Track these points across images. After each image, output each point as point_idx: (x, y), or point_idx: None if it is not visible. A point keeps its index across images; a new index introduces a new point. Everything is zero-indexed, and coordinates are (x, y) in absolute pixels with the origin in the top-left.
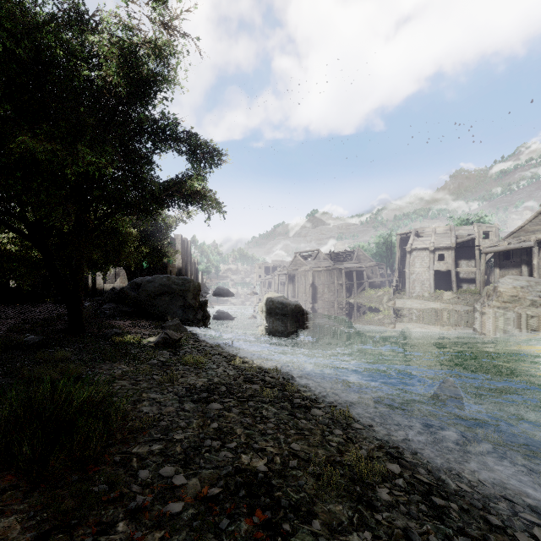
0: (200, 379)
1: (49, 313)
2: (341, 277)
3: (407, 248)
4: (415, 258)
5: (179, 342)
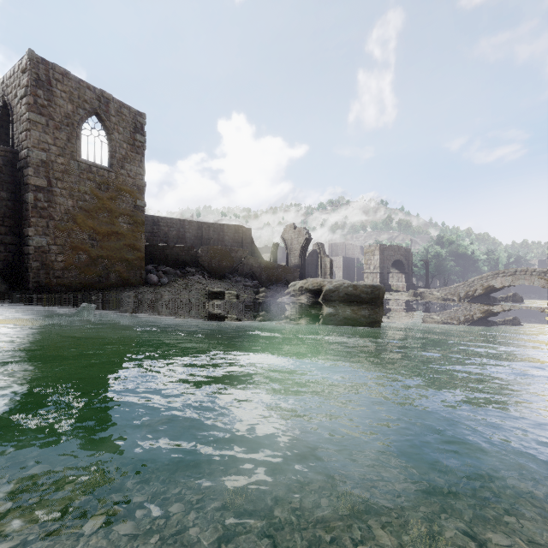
0: None
1: None
2: None
3: None
4: None
5: None
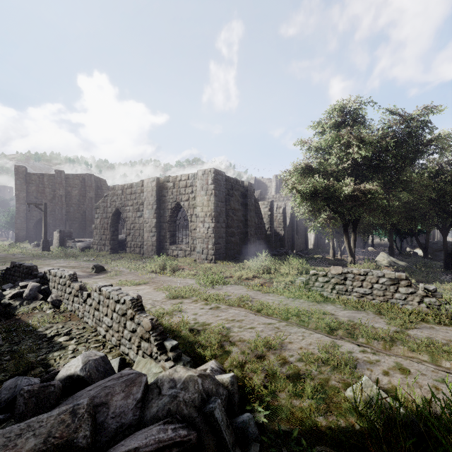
0: None
1: None
2: None
3: None
4: None
5: None
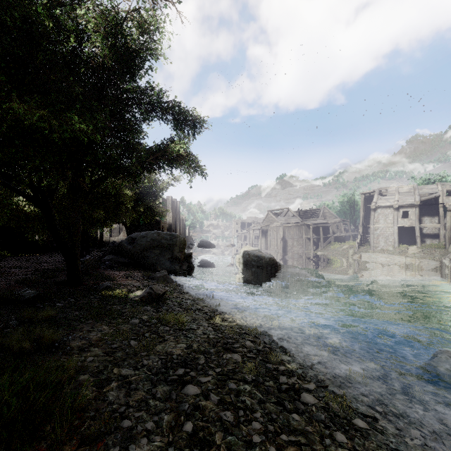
0: (179, 344)
1: (59, 263)
2: (309, 232)
3: (372, 206)
4: (379, 215)
5: (163, 297)
